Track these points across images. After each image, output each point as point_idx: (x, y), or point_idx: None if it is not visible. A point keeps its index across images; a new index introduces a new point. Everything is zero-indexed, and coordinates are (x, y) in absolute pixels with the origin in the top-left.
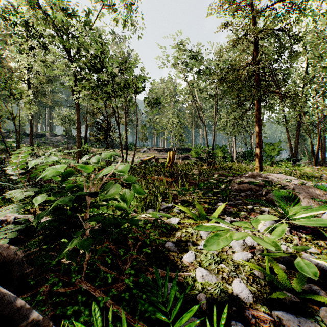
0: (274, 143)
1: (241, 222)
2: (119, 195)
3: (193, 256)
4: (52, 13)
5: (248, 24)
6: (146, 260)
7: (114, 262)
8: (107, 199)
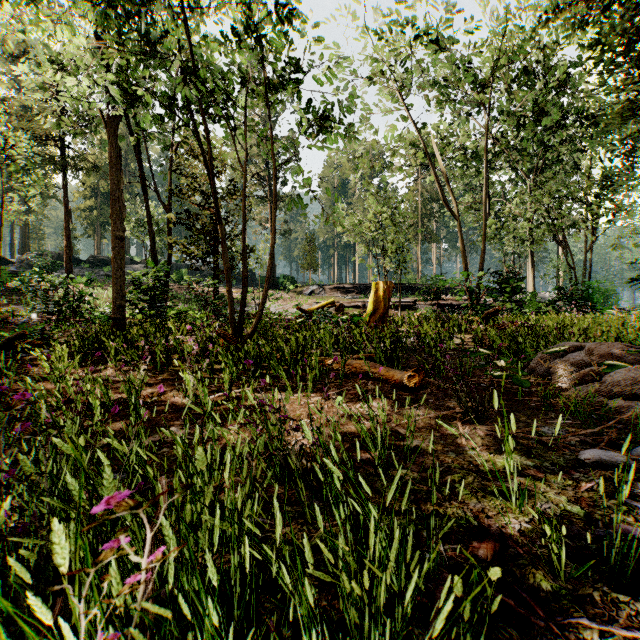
0: None
1: None
2: None
3: None
4: None
5: None
6: None
7: None
8: None
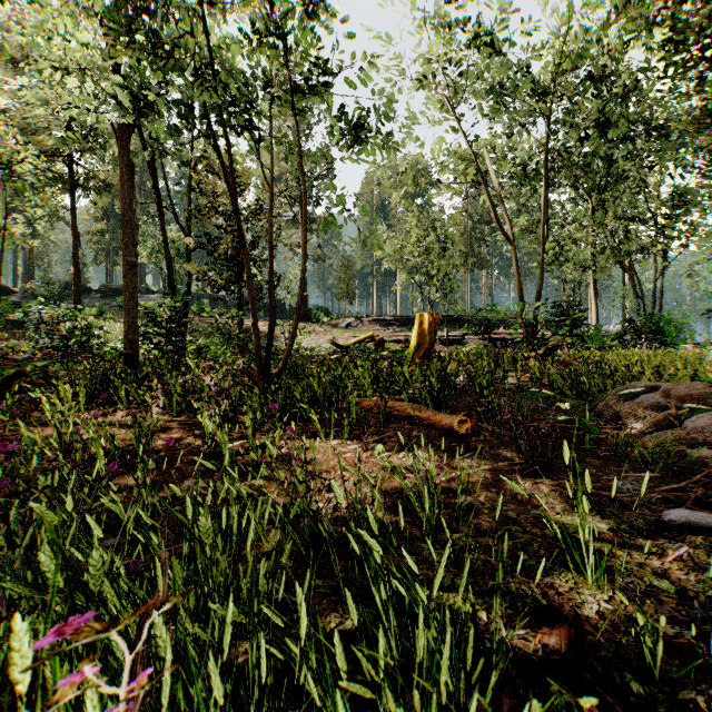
0: None
1: None
2: None
3: None
4: None
5: None
6: None
7: None
8: None
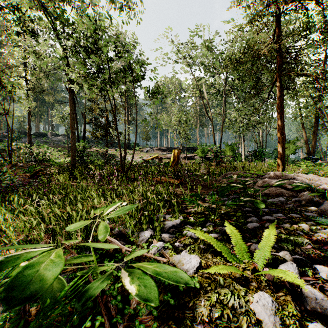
0: (289, 141)
1: None
2: None
3: None
4: None
5: None
6: None
7: None
8: None
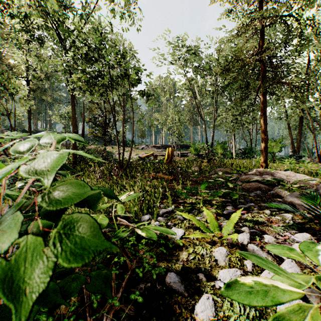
0: (276, 139)
1: (282, 247)
2: (0, 263)
3: (212, 307)
4: (45, 1)
5: (251, 12)
6: (135, 314)
7: (83, 317)
8: (50, 226)
